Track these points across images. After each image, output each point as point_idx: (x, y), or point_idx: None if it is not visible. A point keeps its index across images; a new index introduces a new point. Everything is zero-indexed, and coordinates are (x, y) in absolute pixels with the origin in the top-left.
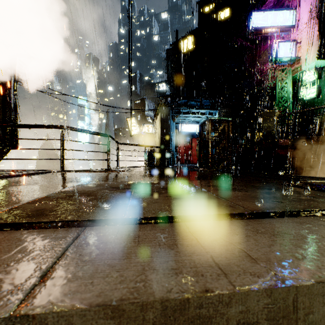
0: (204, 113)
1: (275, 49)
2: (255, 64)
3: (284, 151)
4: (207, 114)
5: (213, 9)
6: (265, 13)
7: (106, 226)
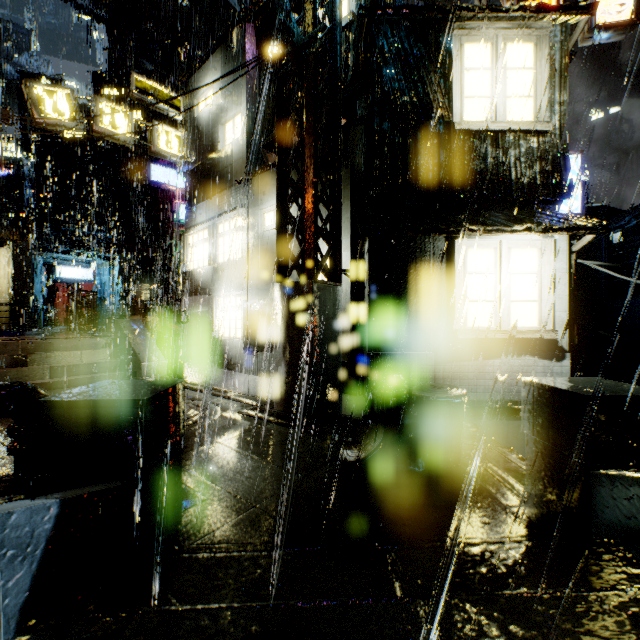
0: (95, 256)
1: (176, 209)
2: (168, 206)
3: (142, 317)
4: (100, 257)
5: (116, 98)
6: (165, 169)
7: (20, 340)
